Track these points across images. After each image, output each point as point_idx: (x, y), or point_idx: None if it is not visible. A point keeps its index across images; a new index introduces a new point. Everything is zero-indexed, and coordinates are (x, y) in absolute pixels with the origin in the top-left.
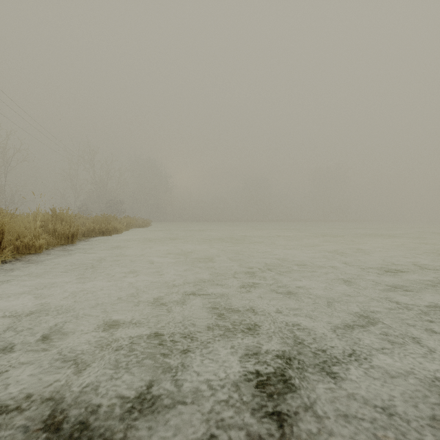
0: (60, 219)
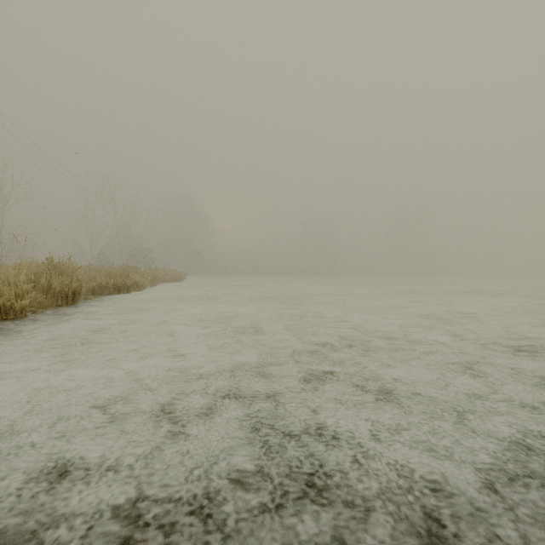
0: (60, 272)
